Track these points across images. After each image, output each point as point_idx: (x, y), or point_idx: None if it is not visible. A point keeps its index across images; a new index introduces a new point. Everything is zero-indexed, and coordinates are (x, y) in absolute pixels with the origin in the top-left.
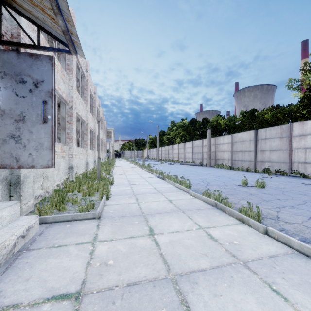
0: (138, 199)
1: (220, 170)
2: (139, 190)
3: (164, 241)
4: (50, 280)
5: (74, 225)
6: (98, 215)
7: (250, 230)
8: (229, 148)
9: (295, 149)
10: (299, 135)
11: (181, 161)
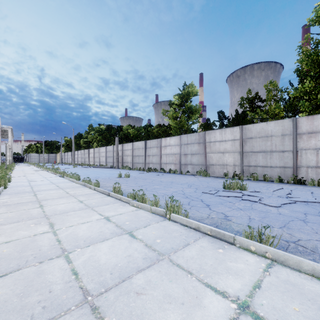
0: (33, 187)
1: (122, 170)
2: (36, 183)
3: (41, 196)
4: None
5: None
6: None
7: (90, 190)
8: (131, 154)
9: (163, 155)
10: (164, 146)
11: (96, 164)
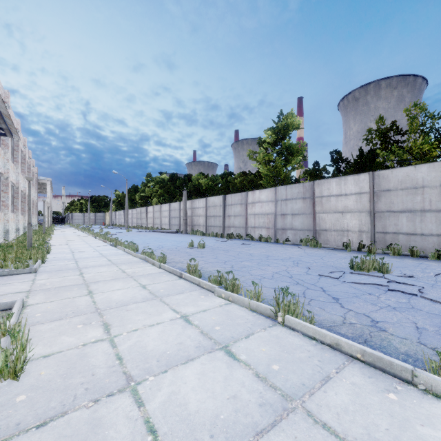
0: (77, 261)
1: (192, 236)
2: (82, 256)
3: (89, 276)
4: (7, 291)
5: (12, 277)
6: (35, 270)
7: (154, 267)
8: (204, 213)
9: (249, 215)
10: (251, 202)
11: (157, 227)
